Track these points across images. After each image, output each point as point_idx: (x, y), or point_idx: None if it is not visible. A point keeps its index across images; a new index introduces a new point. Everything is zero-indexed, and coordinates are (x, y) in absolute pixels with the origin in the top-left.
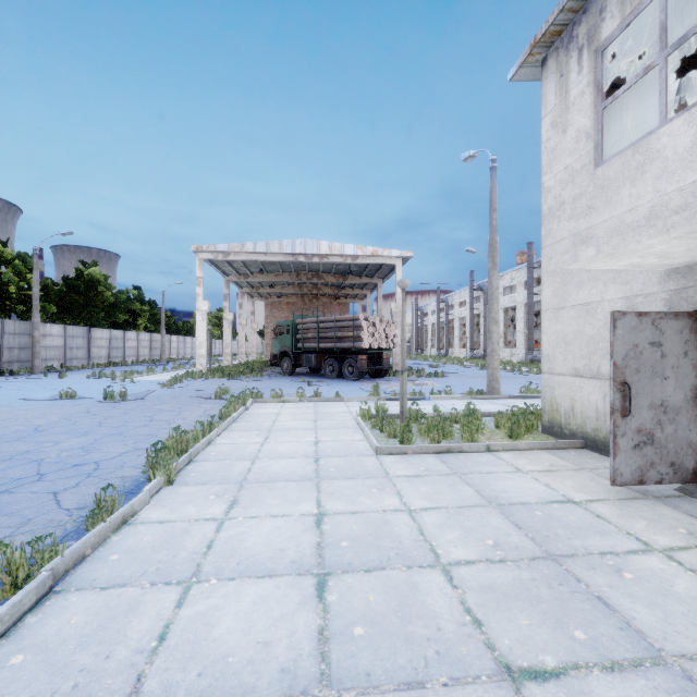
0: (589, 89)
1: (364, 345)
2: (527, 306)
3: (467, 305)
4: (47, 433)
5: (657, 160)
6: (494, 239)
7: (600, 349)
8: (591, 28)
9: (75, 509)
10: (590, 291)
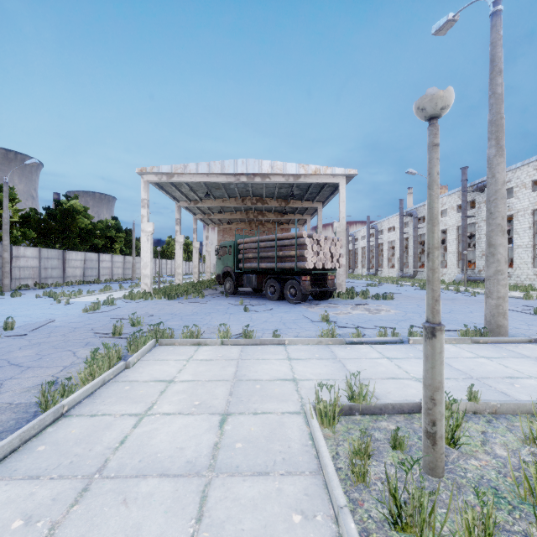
0: None
1: (308, 265)
2: (461, 228)
3: (396, 230)
4: None
5: None
6: (500, 112)
7: None
8: None
9: None
10: None
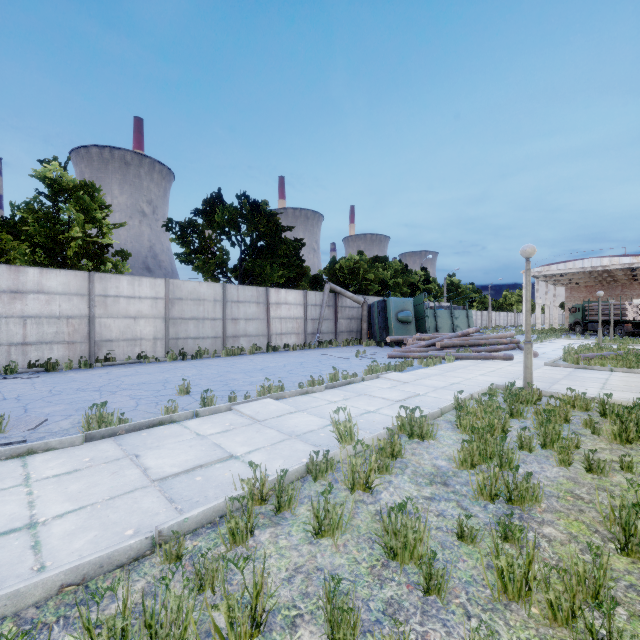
0: None
1: (627, 318)
2: None
3: None
4: None
5: None
6: None
7: None
8: None
9: None
10: None
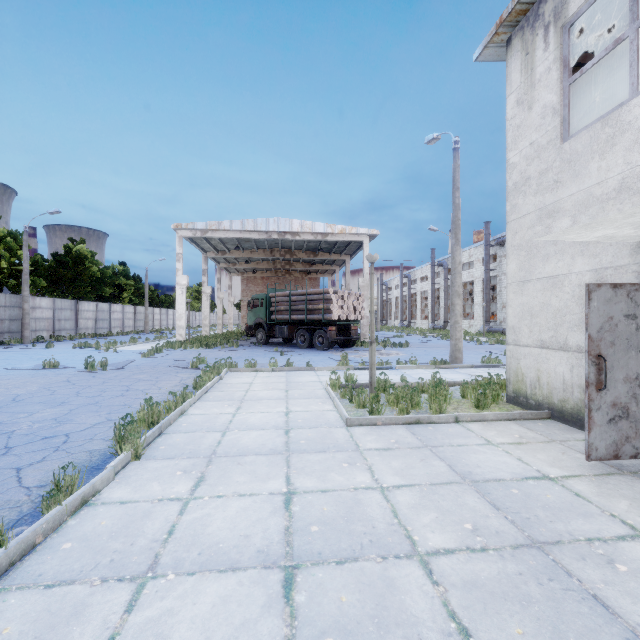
0: (556, 65)
1: (333, 317)
2: (484, 281)
3: (429, 280)
4: (24, 404)
5: (628, 132)
6: (457, 216)
7: (567, 321)
8: (558, 5)
9: (36, 487)
10: (557, 264)
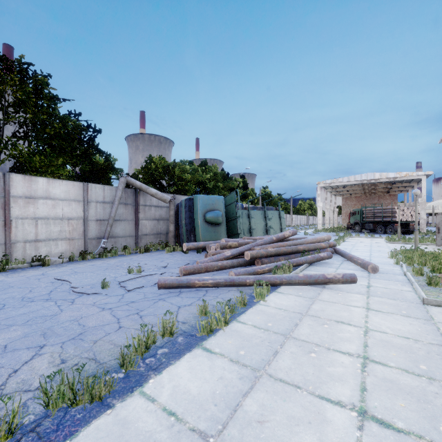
0: None
1: (397, 220)
2: None
3: None
4: None
5: None
6: None
7: None
8: None
9: None
10: None
